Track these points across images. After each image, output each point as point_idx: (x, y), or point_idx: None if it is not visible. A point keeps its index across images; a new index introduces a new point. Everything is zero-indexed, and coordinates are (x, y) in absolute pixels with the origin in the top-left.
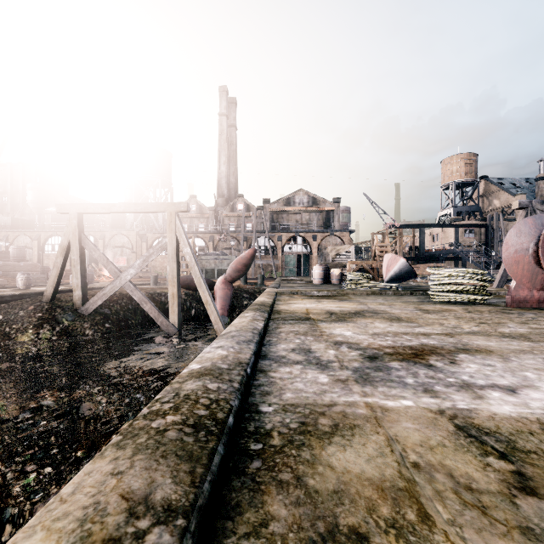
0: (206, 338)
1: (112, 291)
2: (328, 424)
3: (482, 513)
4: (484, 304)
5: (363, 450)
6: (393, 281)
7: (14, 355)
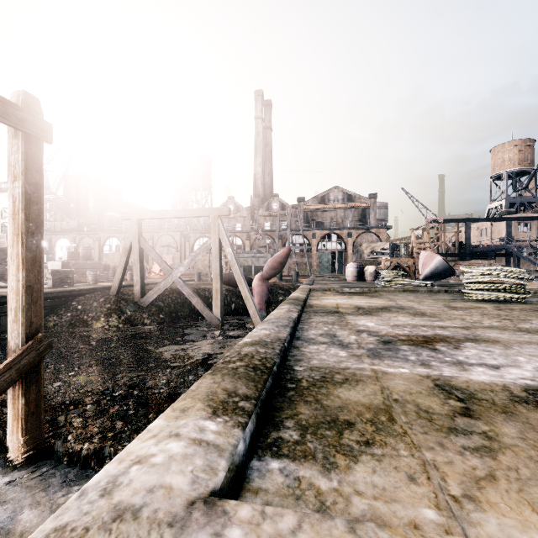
0: (245, 330)
1: (165, 287)
2: (341, 378)
3: (428, 421)
4: (520, 303)
5: (362, 391)
6: (430, 279)
7: (91, 338)
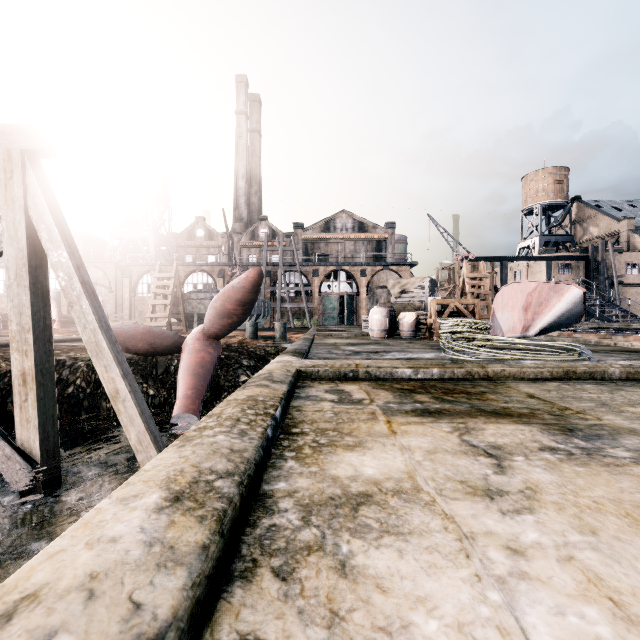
0: (120, 484)
1: None
2: None
3: None
4: None
5: None
6: None
7: None
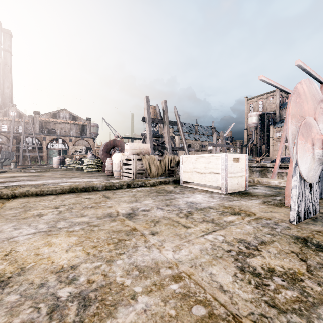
0: None
1: None
2: None
3: None
4: (97, 171)
5: None
6: None
7: None
